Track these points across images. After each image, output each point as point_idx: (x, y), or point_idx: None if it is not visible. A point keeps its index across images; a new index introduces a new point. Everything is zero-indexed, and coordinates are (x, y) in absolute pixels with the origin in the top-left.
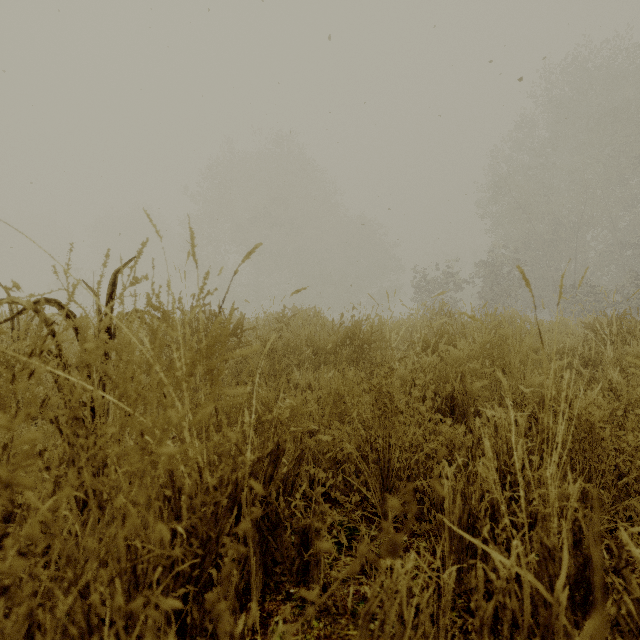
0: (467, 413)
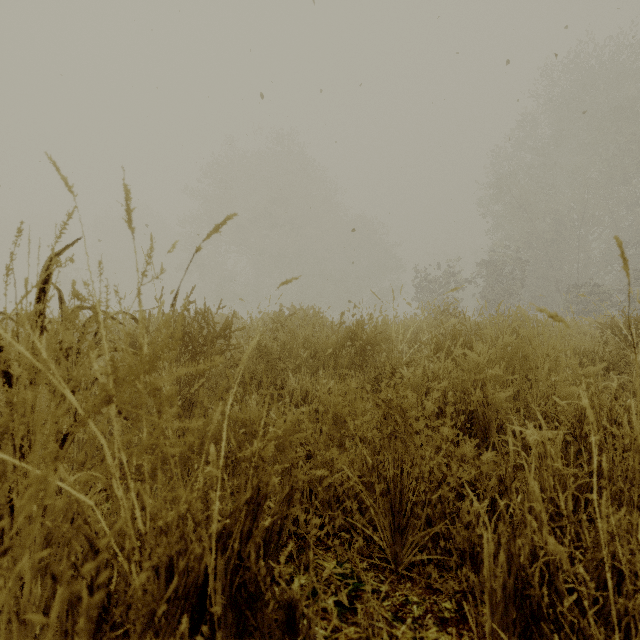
0: (489, 428)
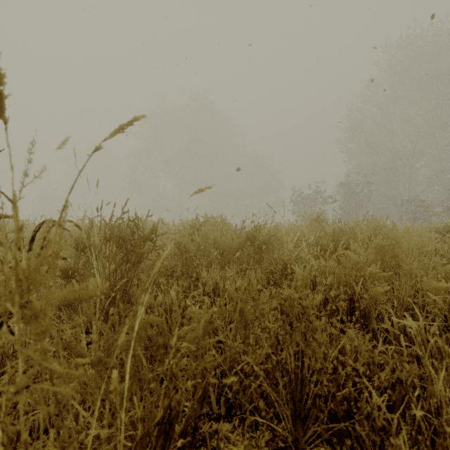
0: (369, 317)
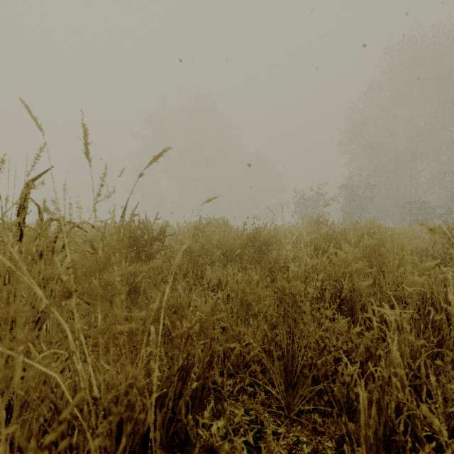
0: (355, 307)
